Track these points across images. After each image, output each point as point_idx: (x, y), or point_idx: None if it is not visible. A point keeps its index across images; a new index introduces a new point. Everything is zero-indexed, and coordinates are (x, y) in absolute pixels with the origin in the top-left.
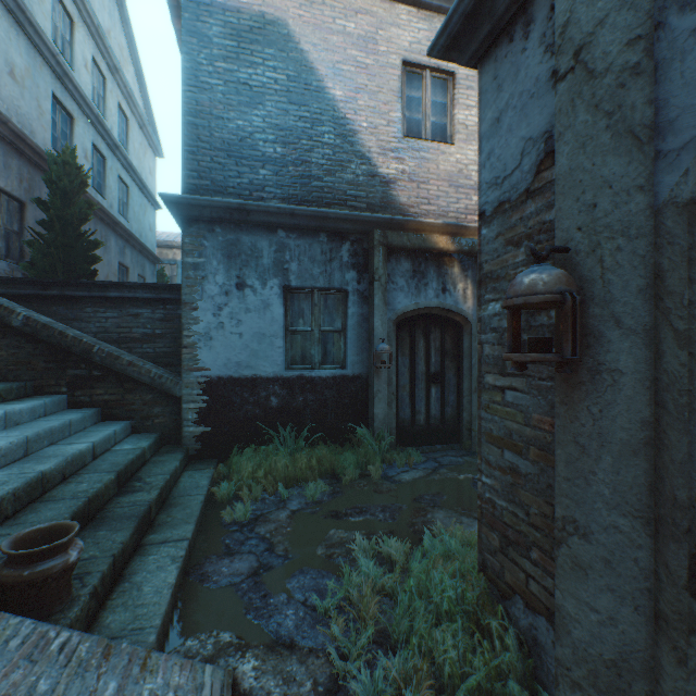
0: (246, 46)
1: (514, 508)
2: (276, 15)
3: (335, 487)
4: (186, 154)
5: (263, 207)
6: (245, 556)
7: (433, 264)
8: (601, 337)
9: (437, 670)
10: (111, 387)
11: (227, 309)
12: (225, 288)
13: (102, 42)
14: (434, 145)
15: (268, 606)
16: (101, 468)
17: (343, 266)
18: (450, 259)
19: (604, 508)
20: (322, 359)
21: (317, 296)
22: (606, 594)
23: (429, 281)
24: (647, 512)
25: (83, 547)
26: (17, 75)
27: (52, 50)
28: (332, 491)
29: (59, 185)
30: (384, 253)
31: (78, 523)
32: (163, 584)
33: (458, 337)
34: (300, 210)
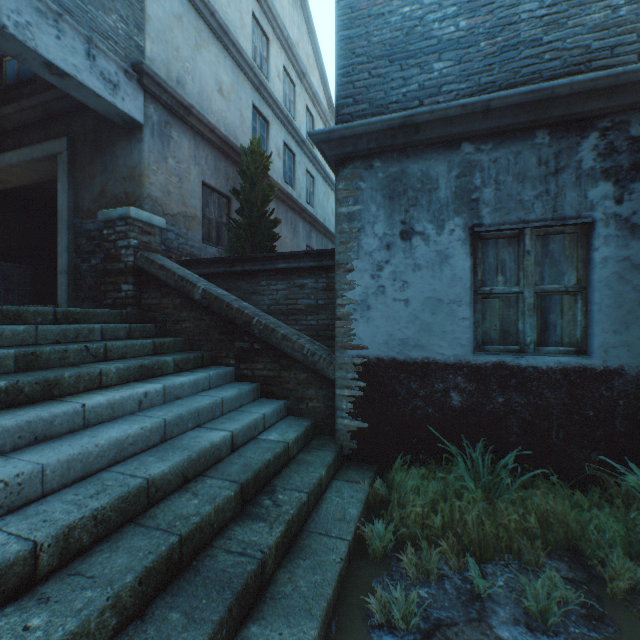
0: None
1: None
2: None
3: (587, 597)
4: (339, 80)
5: (438, 111)
6: None
7: None
8: None
9: None
10: (268, 362)
11: (388, 267)
12: (386, 240)
13: (291, 53)
14: None
15: None
16: (229, 470)
17: (581, 178)
18: None
19: None
20: (537, 338)
21: (527, 236)
22: None
23: None
24: None
25: None
26: (224, 92)
27: (250, 64)
28: (582, 606)
29: (247, 174)
30: None
31: None
32: None
33: None
34: (500, 98)
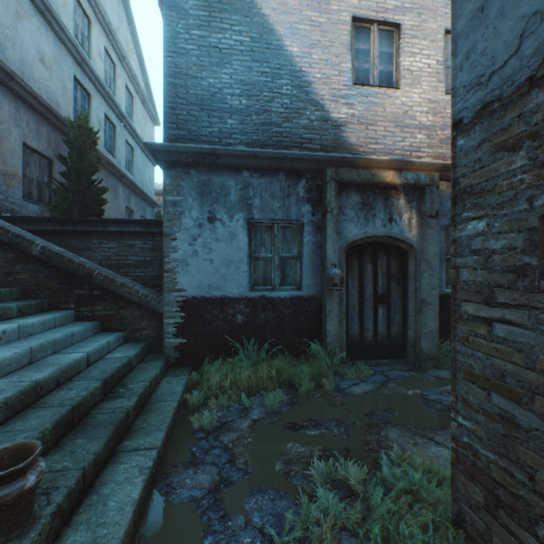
0: (216, 15)
1: (509, 465)
2: None
3: (292, 397)
4: (167, 110)
5: (230, 151)
6: (208, 467)
7: (380, 197)
8: None
9: None
10: (108, 304)
11: (200, 239)
12: (199, 222)
13: (112, 37)
14: (381, 90)
15: (225, 530)
16: (91, 375)
17: (299, 201)
18: (396, 192)
19: None
20: (281, 282)
21: (276, 227)
22: None
23: (376, 212)
24: None
25: (43, 469)
26: (47, 62)
27: (73, 42)
28: (289, 401)
29: (75, 144)
30: (335, 188)
31: (41, 444)
32: (127, 499)
33: (403, 262)
34: (262, 152)
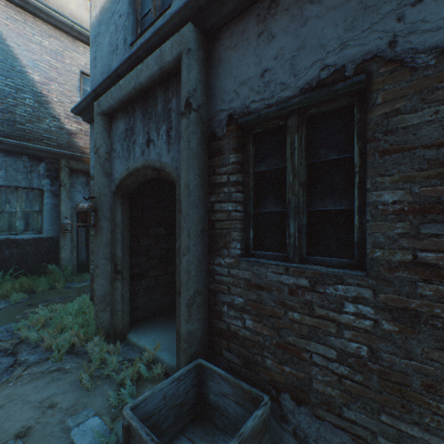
0: None
1: None
2: None
3: (32, 296)
4: None
5: None
6: None
7: None
8: (102, 219)
9: (65, 325)
10: None
11: None
12: None
13: None
14: None
15: None
16: None
17: (40, 176)
18: None
19: (102, 259)
20: (25, 228)
21: (20, 191)
22: (102, 279)
23: None
24: (110, 258)
25: None
26: None
27: None
28: (30, 297)
29: None
30: (69, 172)
31: None
32: None
33: None
34: (7, 141)
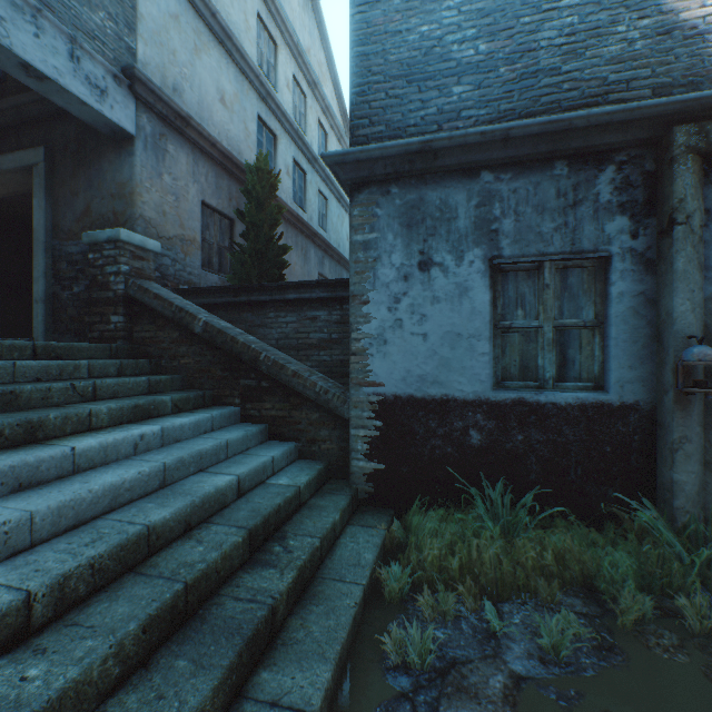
0: None
1: None
2: None
3: (600, 630)
4: (354, 99)
5: (457, 138)
6: None
7: None
8: None
9: None
10: (278, 401)
11: (406, 300)
12: (403, 271)
13: (301, 60)
14: None
15: None
16: (236, 516)
17: (599, 212)
18: None
19: None
20: (557, 373)
21: (547, 269)
22: None
23: None
24: None
25: None
26: (227, 101)
27: (255, 72)
28: (594, 638)
29: (253, 194)
30: (696, 170)
31: None
32: None
33: None
34: (519, 127)
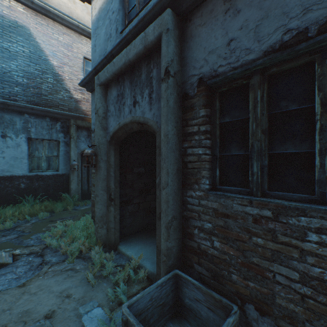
0: (7, 33)
1: None
2: (24, 24)
3: (52, 214)
4: None
5: (17, 104)
6: (12, 235)
7: None
8: (100, 161)
9: (75, 236)
10: None
11: None
12: None
13: None
14: None
15: (23, 242)
16: None
17: (57, 131)
18: None
19: (100, 190)
20: (47, 168)
21: (45, 142)
22: (101, 205)
23: None
24: (106, 190)
25: None
26: None
27: None
28: (51, 215)
29: None
30: (76, 128)
31: None
32: None
33: None
34: (36, 108)
